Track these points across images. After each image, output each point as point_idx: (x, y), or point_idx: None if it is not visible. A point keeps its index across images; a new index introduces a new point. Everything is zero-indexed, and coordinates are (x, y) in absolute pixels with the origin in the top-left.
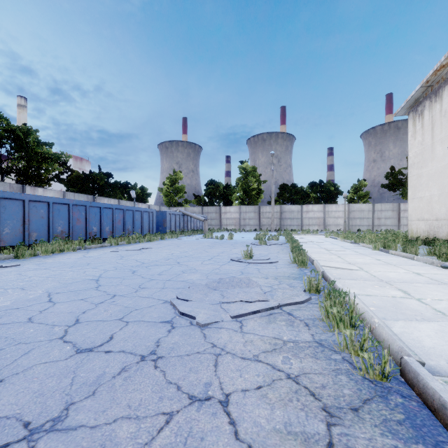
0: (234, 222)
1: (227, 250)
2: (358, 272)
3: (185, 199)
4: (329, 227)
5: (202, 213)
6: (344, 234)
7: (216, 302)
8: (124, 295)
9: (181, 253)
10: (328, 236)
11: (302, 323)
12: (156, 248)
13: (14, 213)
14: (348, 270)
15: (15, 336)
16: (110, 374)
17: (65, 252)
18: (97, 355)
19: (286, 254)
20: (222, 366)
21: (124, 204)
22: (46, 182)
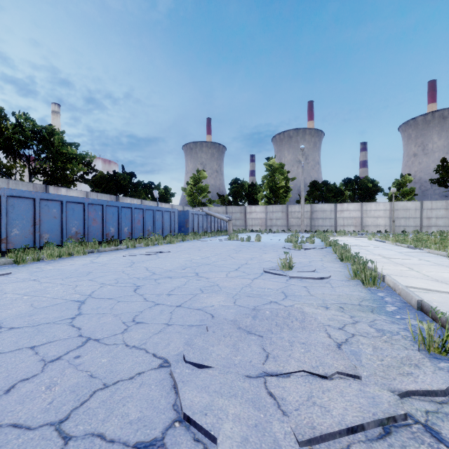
0: (259, 223)
1: (256, 256)
2: None
3: (208, 199)
4: (367, 227)
5: (226, 213)
6: (396, 236)
7: (255, 370)
8: (102, 339)
9: (202, 258)
10: (372, 238)
11: None
12: (174, 251)
13: (23, 212)
14: (448, 294)
15: None
16: None
17: (74, 256)
18: None
19: (334, 263)
20: None
21: (147, 204)
22: (71, 182)
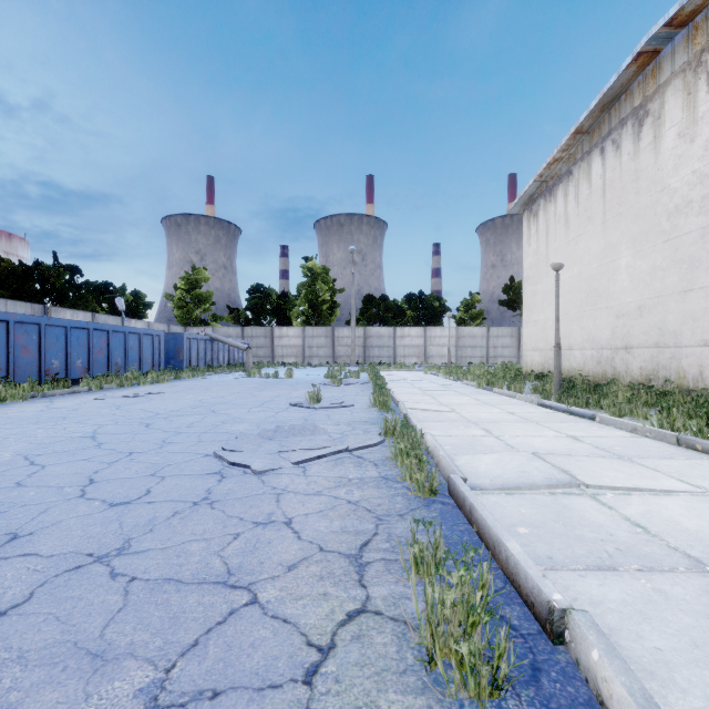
0: (294, 353)
1: (284, 394)
2: (448, 414)
3: (213, 315)
4: (432, 359)
5: (243, 337)
6: (447, 368)
7: (274, 451)
8: (145, 451)
9: (215, 398)
10: (428, 371)
11: (371, 464)
12: (171, 392)
13: None
14: (438, 412)
15: (12, 500)
16: (162, 517)
17: (8, 402)
18: (139, 506)
19: (367, 396)
20: (284, 501)
21: (104, 320)
22: None
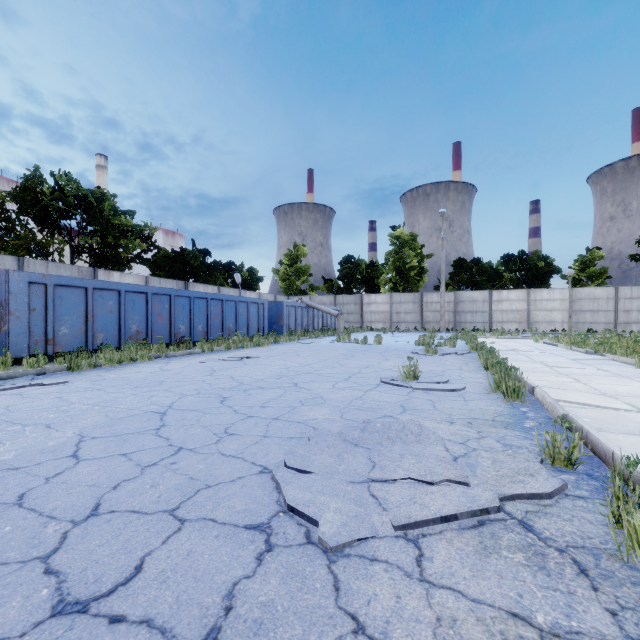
0: (382, 318)
1: (373, 364)
2: (635, 416)
3: (310, 285)
4: (536, 325)
5: (335, 304)
6: (572, 337)
7: (360, 477)
8: (195, 448)
9: (302, 366)
10: (539, 340)
11: (567, 564)
12: (265, 357)
13: (73, 306)
14: (611, 410)
15: None
16: None
17: (138, 361)
18: (88, 632)
19: (476, 372)
20: None
21: (226, 292)
22: (125, 264)
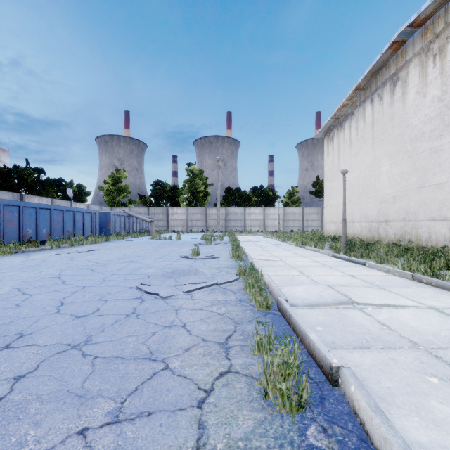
0: (181, 224)
1: (176, 250)
2: (278, 262)
3: (129, 200)
4: (268, 228)
5: (148, 214)
6: (277, 234)
7: (172, 285)
8: (93, 285)
9: (132, 253)
10: (266, 236)
11: (231, 292)
12: (104, 249)
13: None
14: (272, 261)
15: (15, 314)
16: (108, 323)
17: (0, 256)
18: (94, 317)
19: (228, 251)
20: (180, 314)
21: (59, 203)
22: None
